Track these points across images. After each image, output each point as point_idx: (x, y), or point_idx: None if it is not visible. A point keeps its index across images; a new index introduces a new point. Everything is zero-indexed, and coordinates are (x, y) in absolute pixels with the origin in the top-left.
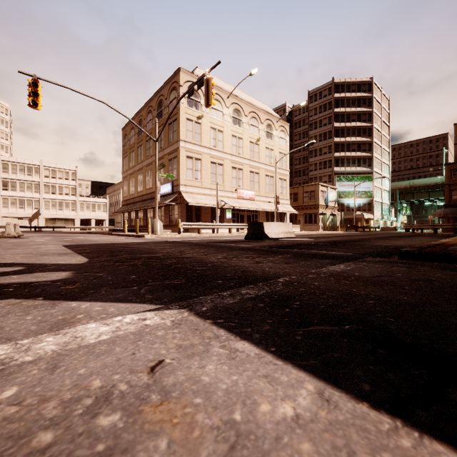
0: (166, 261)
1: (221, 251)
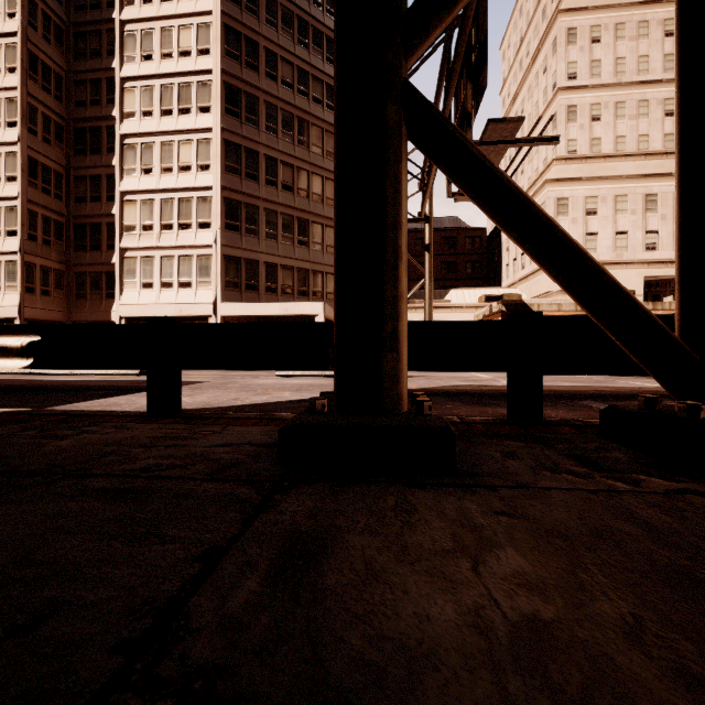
0: None
1: None
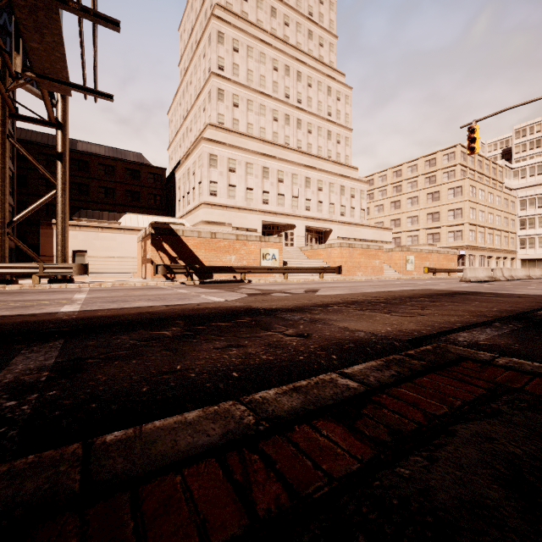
0: (325, 299)
1: (412, 305)
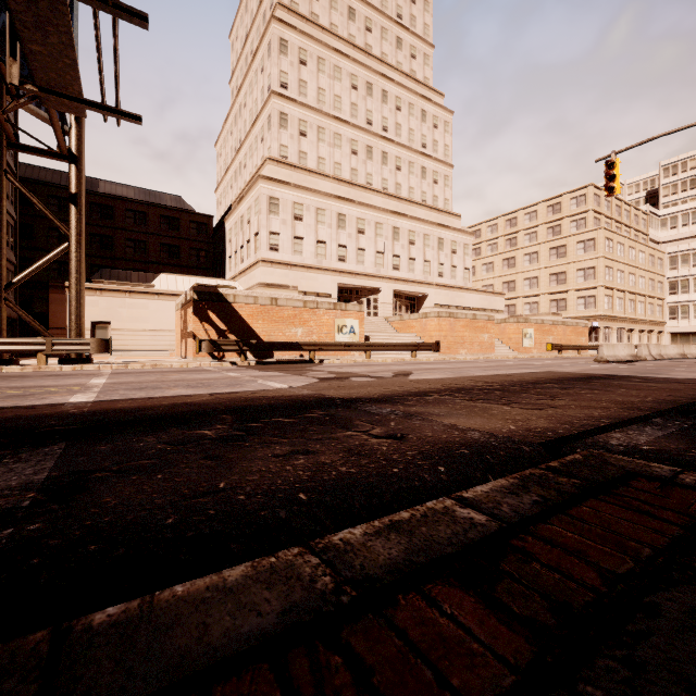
0: (421, 385)
1: (537, 393)
